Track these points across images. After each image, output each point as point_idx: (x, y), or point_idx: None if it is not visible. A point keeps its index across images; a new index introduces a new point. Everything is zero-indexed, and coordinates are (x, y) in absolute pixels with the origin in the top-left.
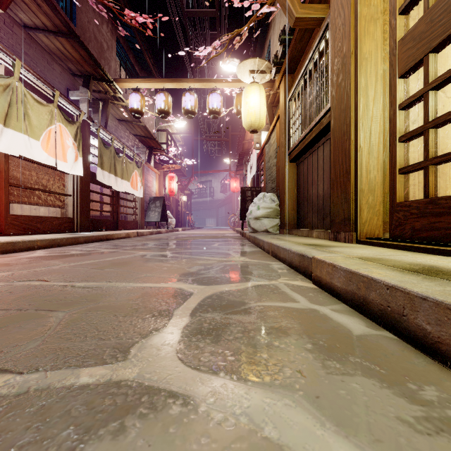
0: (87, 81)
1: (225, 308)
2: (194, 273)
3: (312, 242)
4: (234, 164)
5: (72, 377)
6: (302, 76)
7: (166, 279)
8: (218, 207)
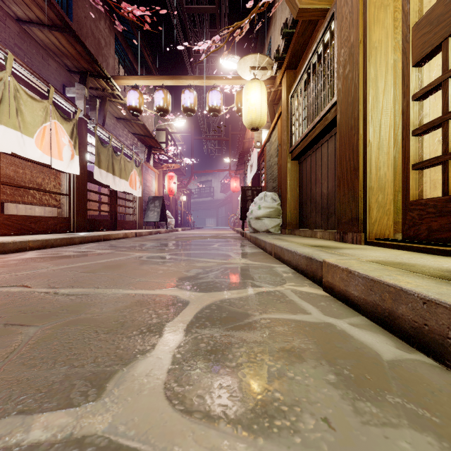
0: (83, 77)
1: (225, 321)
2: (191, 278)
3: (318, 243)
4: (234, 164)
5: (21, 430)
6: (305, 70)
7: (161, 284)
8: (218, 207)
